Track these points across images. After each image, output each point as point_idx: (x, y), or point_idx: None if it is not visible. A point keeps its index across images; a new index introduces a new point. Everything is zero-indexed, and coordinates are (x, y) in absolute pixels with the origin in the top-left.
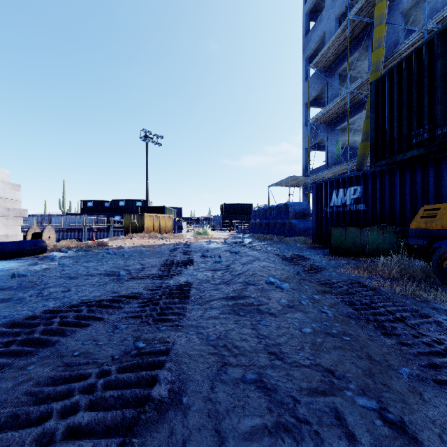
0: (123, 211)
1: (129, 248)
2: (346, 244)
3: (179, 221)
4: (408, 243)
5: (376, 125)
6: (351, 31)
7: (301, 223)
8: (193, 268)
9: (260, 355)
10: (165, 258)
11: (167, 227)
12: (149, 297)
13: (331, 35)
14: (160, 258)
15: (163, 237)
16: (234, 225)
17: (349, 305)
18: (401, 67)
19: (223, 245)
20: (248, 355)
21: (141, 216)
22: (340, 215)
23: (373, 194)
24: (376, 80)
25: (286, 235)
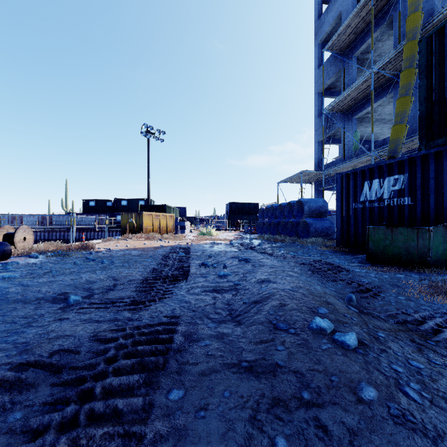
0: (125, 211)
1: (117, 252)
2: (394, 249)
3: (181, 221)
4: None
5: (428, 94)
6: (374, 5)
7: (317, 222)
8: (185, 286)
9: None
10: (152, 267)
11: (168, 227)
12: (86, 365)
13: (348, 15)
14: (146, 267)
15: (162, 238)
16: (239, 225)
17: None
18: None
19: (228, 248)
20: None
21: (139, 215)
22: (374, 212)
23: (423, 184)
24: (429, 35)
25: (300, 236)
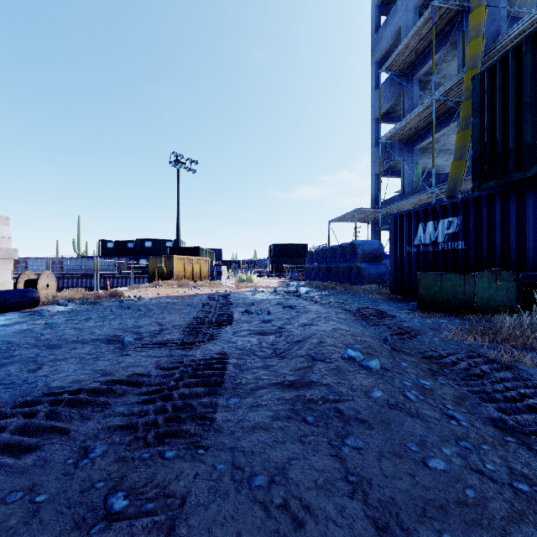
0: (150, 254)
1: (150, 300)
2: (443, 295)
3: (217, 266)
4: (530, 294)
5: (480, 134)
6: (436, 22)
7: (372, 267)
8: (231, 330)
9: (361, 535)
10: (194, 314)
11: (202, 272)
12: (159, 383)
13: (408, 31)
14: (187, 314)
15: (197, 286)
16: (285, 271)
17: (486, 400)
18: (520, 51)
19: (272, 296)
20: (336, 536)
21: (169, 258)
22: (429, 256)
23: (476, 228)
24: (482, 73)
25: (353, 283)
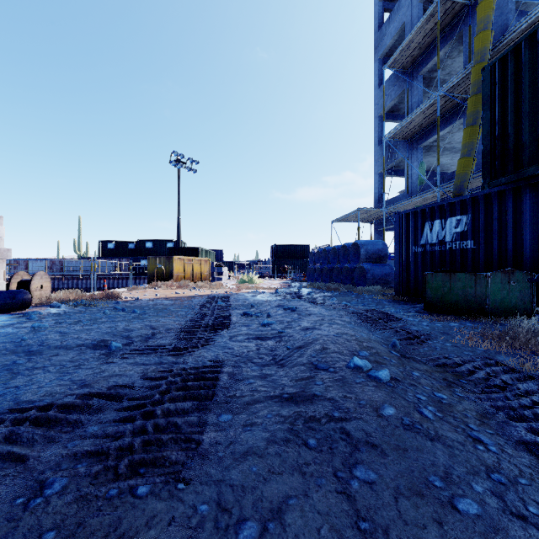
0: (150, 255)
1: (147, 302)
2: (452, 297)
3: (218, 266)
4: None
5: (491, 127)
6: (441, 17)
7: (376, 268)
8: (228, 334)
9: None
10: (190, 316)
11: (202, 273)
12: (143, 396)
13: (413, 27)
14: (183, 316)
15: (196, 287)
16: (287, 272)
17: (513, 418)
18: (534, 39)
19: (273, 297)
20: None
21: (169, 259)
22: (436, 256)
23: (486, 226)
24: (492, 63)
25: (356, 284)
